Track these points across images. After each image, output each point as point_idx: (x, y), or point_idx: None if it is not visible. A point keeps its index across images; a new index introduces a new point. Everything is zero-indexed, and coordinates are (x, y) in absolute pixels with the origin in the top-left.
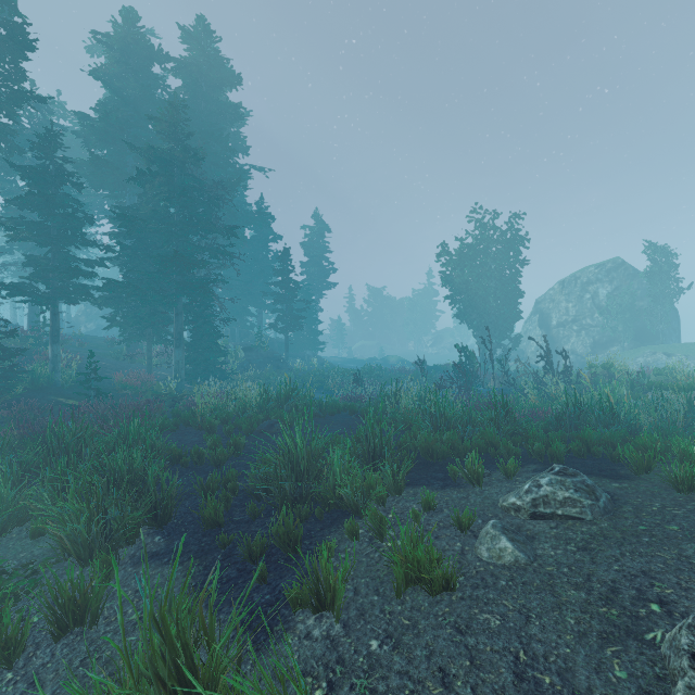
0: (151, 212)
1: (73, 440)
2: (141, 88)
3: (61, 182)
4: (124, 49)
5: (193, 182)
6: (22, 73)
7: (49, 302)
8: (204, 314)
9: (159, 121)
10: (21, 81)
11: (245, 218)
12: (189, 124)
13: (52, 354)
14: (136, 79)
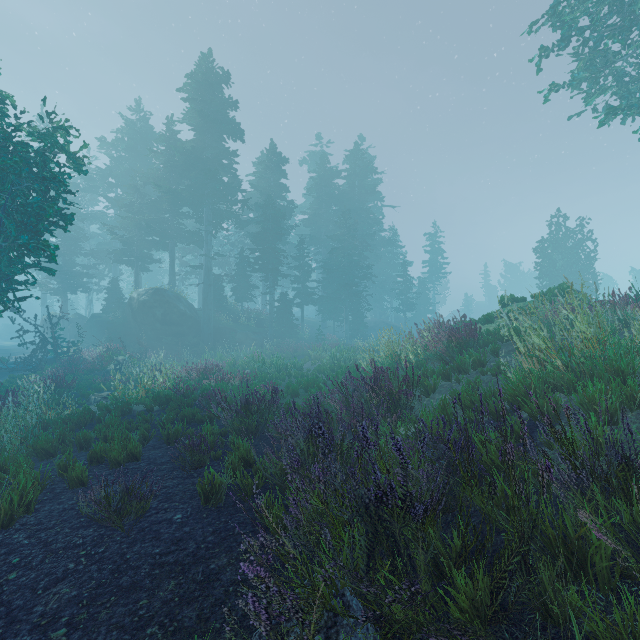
0: (335, 263)
1: (327, 347)
2: (329, 196)
3: (304, 258)
4: (321, 177)
5: (353, 246)
6: (290, 215)
7: (301, 306)
8: (357, 307)
9: (338, 222)
10: (289, 218)
11: (381, 244)
12: (350, 202)
13: (302, 326)
14: (326, 192)
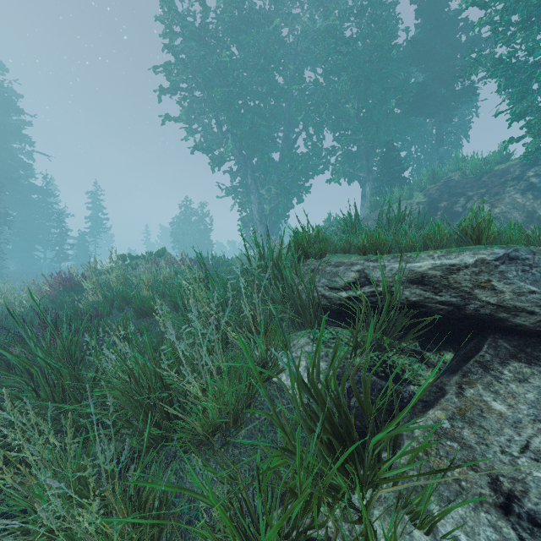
0: None
1: None
2: None
3: None
4: None
5: None
6: None
7: None
8: None
9: None
10: None
11: (30, 190)
12: None
13: None
14: None
